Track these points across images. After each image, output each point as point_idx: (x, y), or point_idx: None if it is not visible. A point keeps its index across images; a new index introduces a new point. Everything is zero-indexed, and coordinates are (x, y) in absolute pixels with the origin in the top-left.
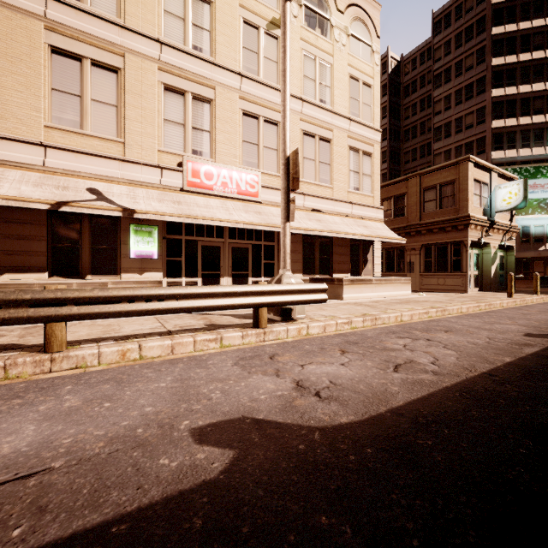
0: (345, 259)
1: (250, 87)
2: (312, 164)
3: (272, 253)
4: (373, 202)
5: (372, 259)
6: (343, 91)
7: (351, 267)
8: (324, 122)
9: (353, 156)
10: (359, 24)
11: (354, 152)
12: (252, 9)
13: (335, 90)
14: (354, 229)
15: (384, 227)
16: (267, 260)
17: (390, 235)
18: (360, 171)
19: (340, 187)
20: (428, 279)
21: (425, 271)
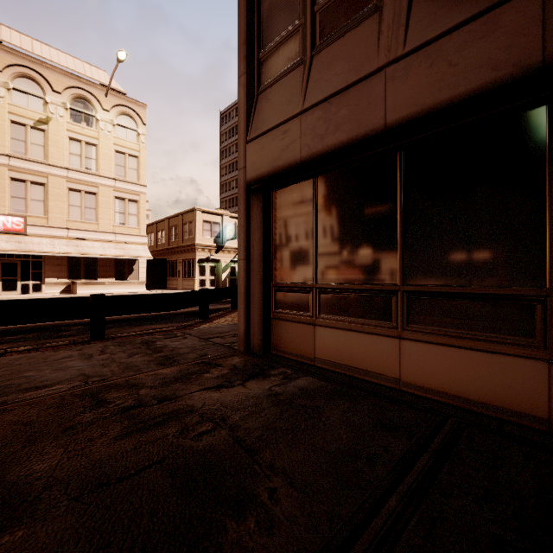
0: (110, 269)
1: (18, 163)
2: (78, 209)
3: (40, 266)
4: (140, 232)
5: (138, 269)
6: (109, 161)
7: (117, 274)
8: (90, 181)
9: (119, 202)
10: (125, 117)
11: (120, 200)
12: (20, 114)
13: (101, 161)
14: (109, 251)
15: (145, 248)
16: (35, 270)
17: (143, 254)
18: (126, 212)
19: (106, 223)
20: (185, 282)
21: (184, 276)
